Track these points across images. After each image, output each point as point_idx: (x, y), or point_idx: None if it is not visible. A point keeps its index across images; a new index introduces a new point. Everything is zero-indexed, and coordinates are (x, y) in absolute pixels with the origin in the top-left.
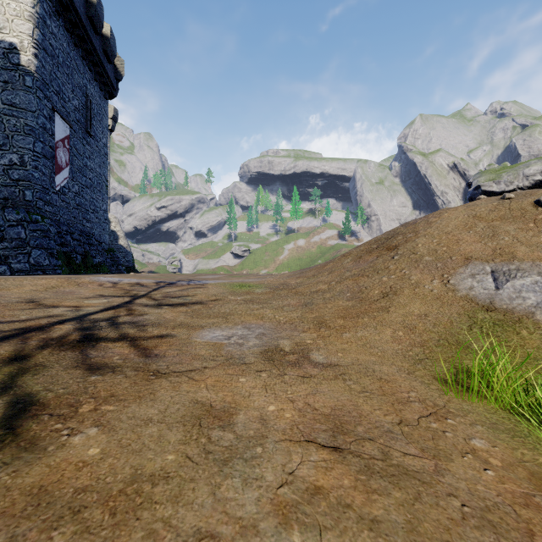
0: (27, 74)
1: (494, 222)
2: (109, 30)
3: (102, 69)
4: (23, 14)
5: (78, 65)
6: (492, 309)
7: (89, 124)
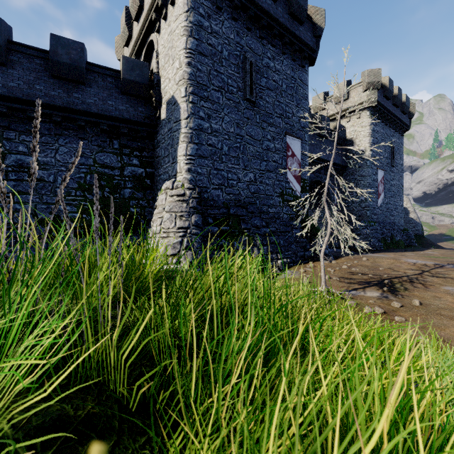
0: (367, 160)
1: None
2: (405, 97)
3: (400, 122)
4: (366, 135)
5: (387, 134)
6: None
7: (392, 161)
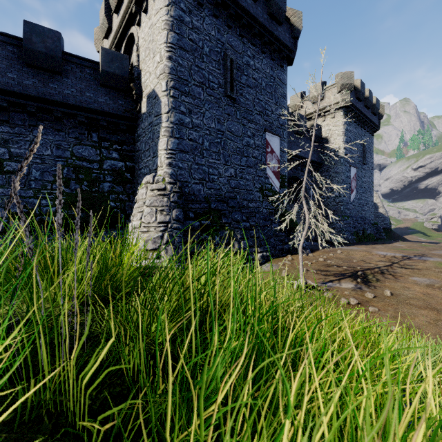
0: (341, 158)
1: None
2: (375, 99)
3: (371, 122)
4: (340, 134)
5: (359, 133)
6: None
7: (364, 159)
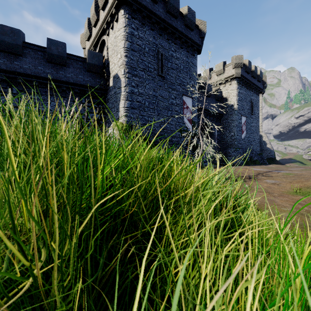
0: (235, 110)
1: None
2: (259, 72)
3: (257, 87)
4: (234, 95)
5: (248, 94)
6: None
7: (252, 111)
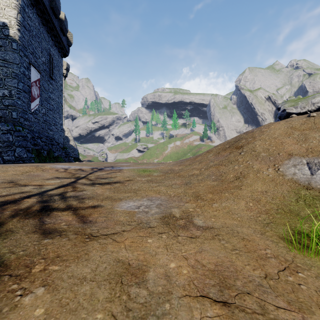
0: (13, 41)
1: (305, 131)
2: (64, 15)
3: (60, 39)
4: (11, 5)
5: (45, 36)
6: (310, 188)
7: (51, 72)
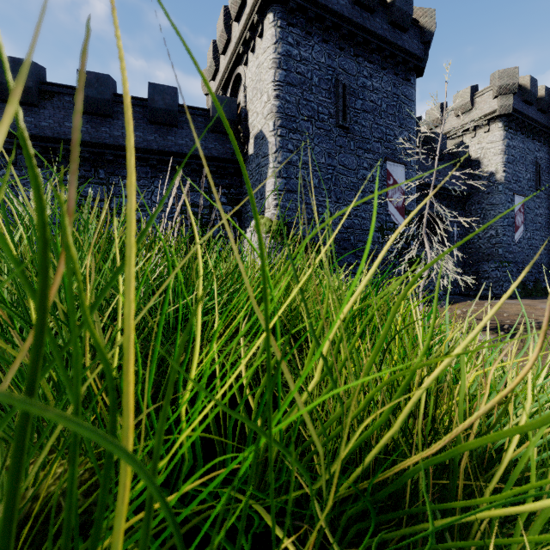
0: (499, 184)
1: None
2: None
3: None
4: (497, 153)
5: (529, 148)
6: None
7: (538, 183)
